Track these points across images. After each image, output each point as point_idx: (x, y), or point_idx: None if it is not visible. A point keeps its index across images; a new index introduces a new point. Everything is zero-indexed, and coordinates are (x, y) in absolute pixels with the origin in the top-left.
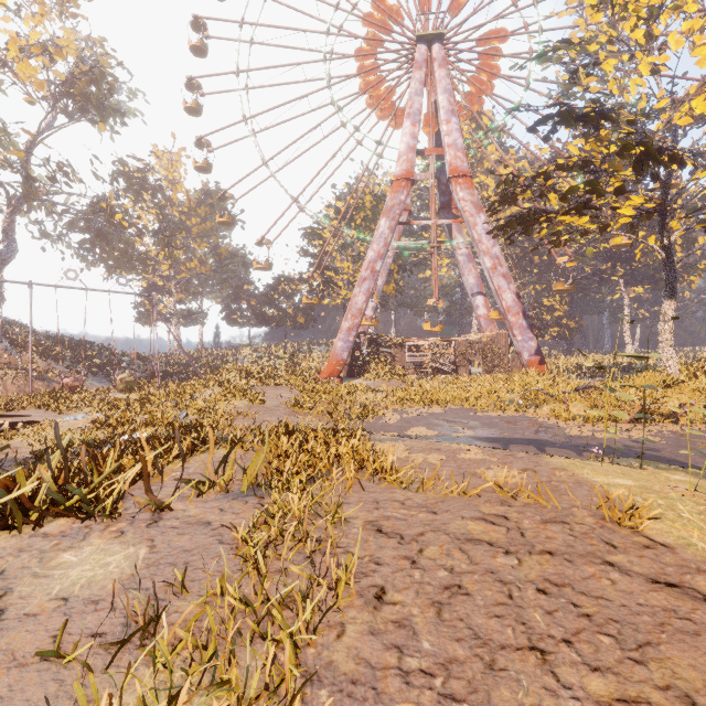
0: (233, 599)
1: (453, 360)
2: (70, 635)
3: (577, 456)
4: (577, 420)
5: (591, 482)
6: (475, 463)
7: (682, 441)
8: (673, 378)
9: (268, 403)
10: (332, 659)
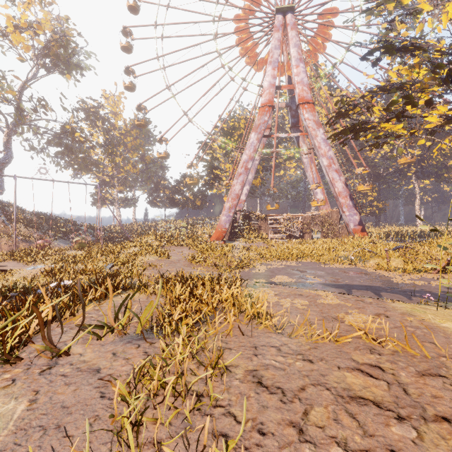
0: None
1: (301, 229)
2: None
3: (408, 300)
4: (397, 271)
5: (442, 328)
6: (334, 308)
7: None
8: None
9: (173, 257)
10: None
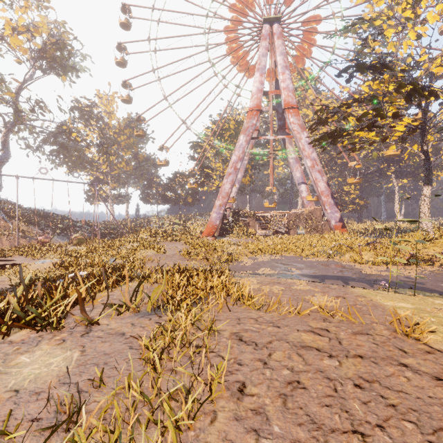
0: (135, 392)
1: (287, 225)
2: (15, 420)
3: (370, 287)
4: (368, 264)
5: (383, 305)
6: (304, 292)
7: (438, 277)
8: (430, 237)
9: (168, 252)
10: (207, 440)
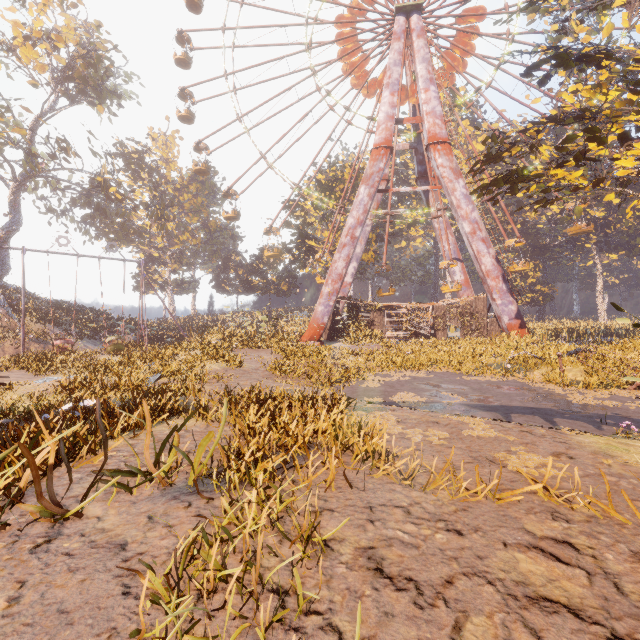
0: None
1: (432, 324)
2: None
3: (596, 429)
4: (576, 386)
5: None
6: (489, 443)
7: None
8: None
9: (247, 365)
10: None
